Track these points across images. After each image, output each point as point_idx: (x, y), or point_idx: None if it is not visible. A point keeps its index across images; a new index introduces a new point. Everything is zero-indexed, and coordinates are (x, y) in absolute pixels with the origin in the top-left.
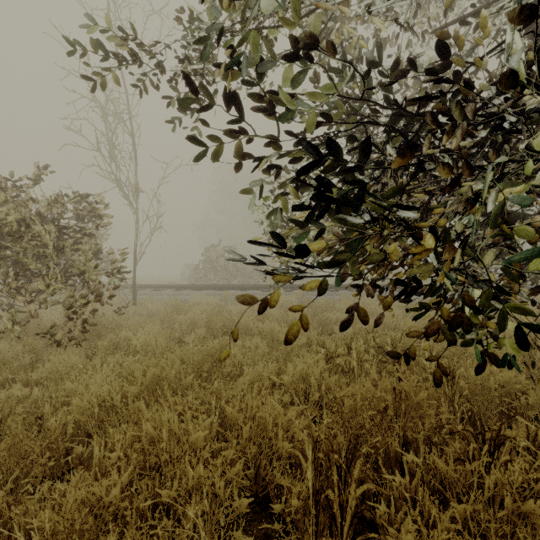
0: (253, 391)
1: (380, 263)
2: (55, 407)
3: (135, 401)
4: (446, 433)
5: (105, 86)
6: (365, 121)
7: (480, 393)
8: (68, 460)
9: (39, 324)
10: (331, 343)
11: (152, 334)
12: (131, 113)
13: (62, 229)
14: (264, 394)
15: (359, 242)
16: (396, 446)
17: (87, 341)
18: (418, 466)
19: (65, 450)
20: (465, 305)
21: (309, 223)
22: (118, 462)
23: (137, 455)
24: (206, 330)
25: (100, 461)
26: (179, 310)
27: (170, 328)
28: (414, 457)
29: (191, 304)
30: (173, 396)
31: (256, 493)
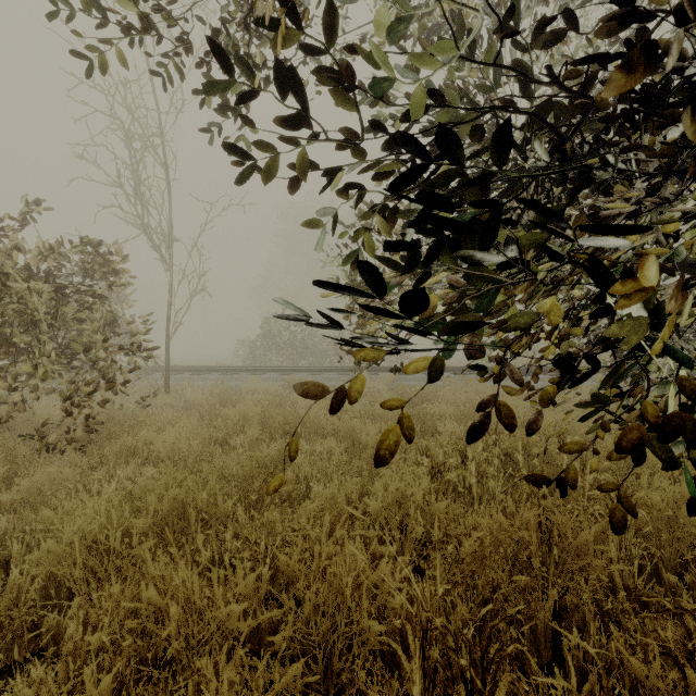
0: (324, 524)
1: (525, 329)
2: (29, 547)
3: (143, 541)
4: (620, 592)
5: (102, 68)
6: (497, 109)
7: (666, 528)
8: (37, 634)
9: (30, 420)
10: (437, 450)
11: (184, 435)
12: (162, 135)
13: (60, 287)
14: (340, 527)
15: (490, 296)
16: (547, 618)
17: (93, 444)
18: (586, 654)
19: (31, 621)
20: (670, 397)
21: (410, 265)
22: (101, 653)
23: (131, 639)
24: (260, 428)
25: (77, 645)
26: (226, 401)
27: (211, 426)
28: (577, 636)
29: (244, 392)
30: (204, 530)
31: (327, 694)
